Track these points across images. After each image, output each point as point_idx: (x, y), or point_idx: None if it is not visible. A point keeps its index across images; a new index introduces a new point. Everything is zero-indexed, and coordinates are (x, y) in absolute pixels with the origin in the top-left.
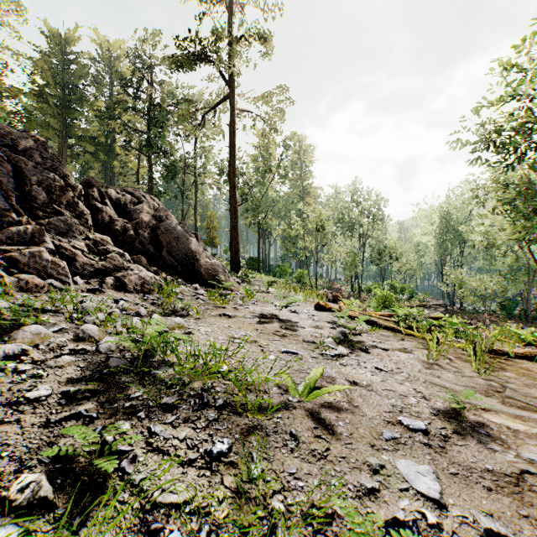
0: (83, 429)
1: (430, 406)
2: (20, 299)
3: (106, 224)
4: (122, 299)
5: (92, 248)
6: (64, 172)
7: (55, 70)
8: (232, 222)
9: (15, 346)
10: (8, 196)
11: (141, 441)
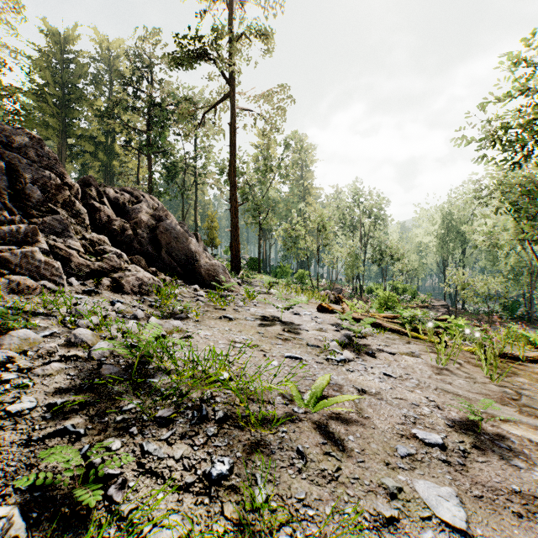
0: (65, 451)
1: (445, 416)
2: (11, 301)
3: (104, 224)
4: (118, 301)
5: (89, 248)
6: (60, 170)
7: (54, 69)
8: (233, 222)
9: (0, 352)
10: (1, 194)
11: (132, 462)
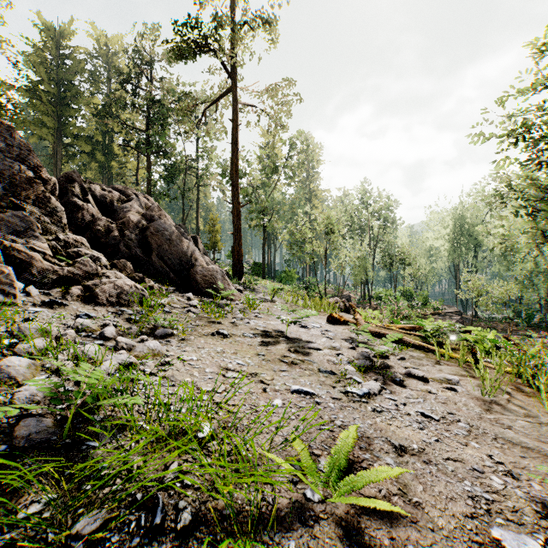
0: None
1: (526, 493)
2: None
3: (88, 224)
4: (86, 315)
5: (60, 251)
6: (35, 162)
7: (49, 66)
8: (235, 225)
9: None
10: None
11: None
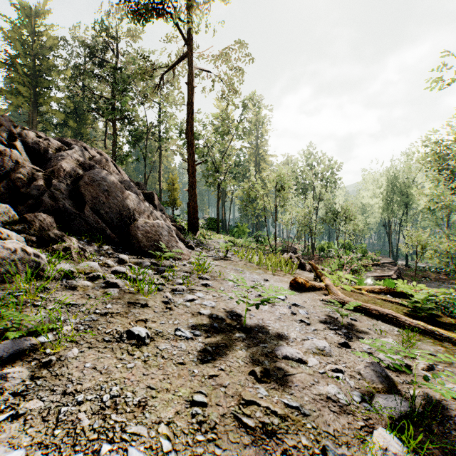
0: None
1: None
2: None
3: (9, 172)
4: None
5: None
6: None
7: (26, 41)
8: (190, 182)
9: None
10: None
11: None
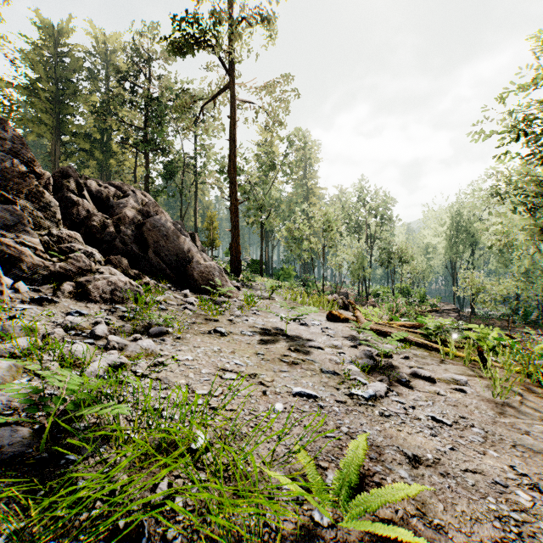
0: None
1: None
2: None
3: (83, 219)
4: (77, 313)
5: (52, 246)
6: (28, 156)
7: (48, 63)
8: (233, 222)
9: None
10: None
11: None
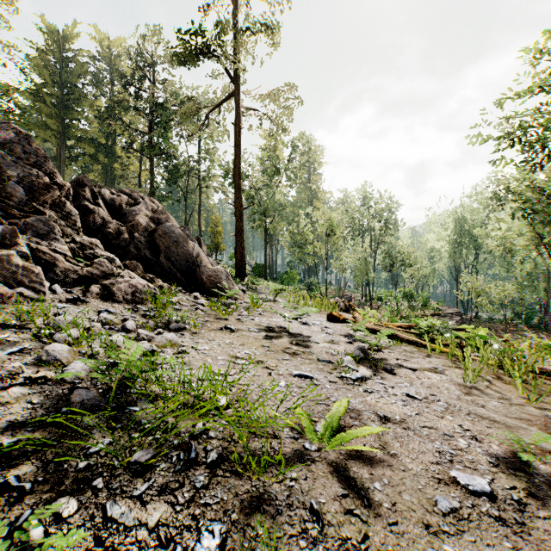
0: None
1: (485, 451)
2: None
3: (99, 227)
4: (107, 311)
5: (78, 252)
6: (50, 169)
7: (53, 69)
8: (238, 227)
9: None
10: None
11: (88, 535)
